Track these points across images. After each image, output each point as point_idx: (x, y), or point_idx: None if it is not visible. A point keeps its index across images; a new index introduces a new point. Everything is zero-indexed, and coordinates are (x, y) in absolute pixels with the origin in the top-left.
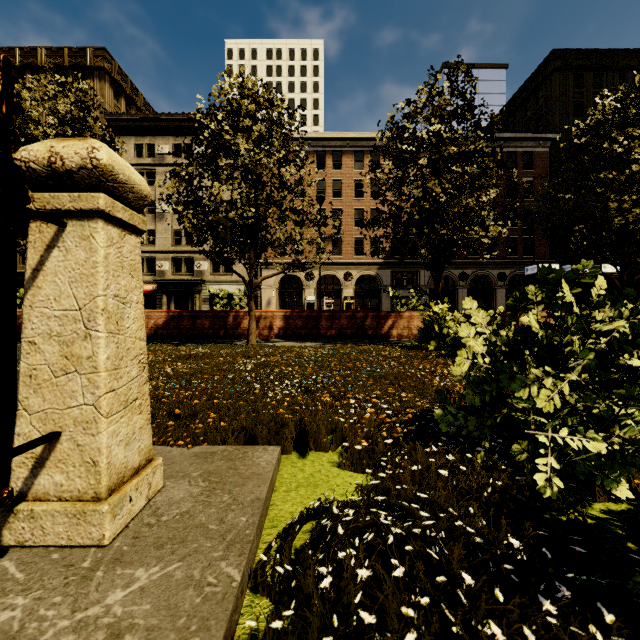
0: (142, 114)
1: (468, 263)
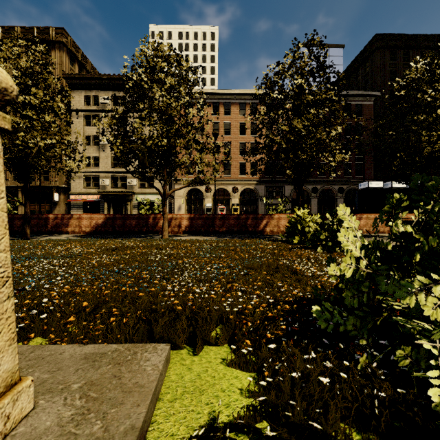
0: (90, 75)
1: (318, 181)
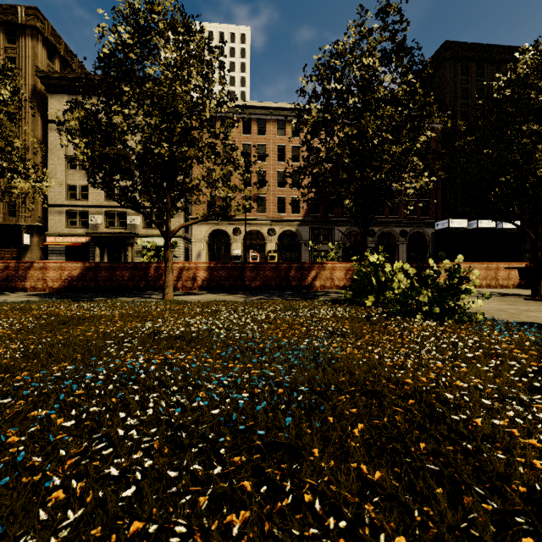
0: (75, 74)
1: (375, 221)
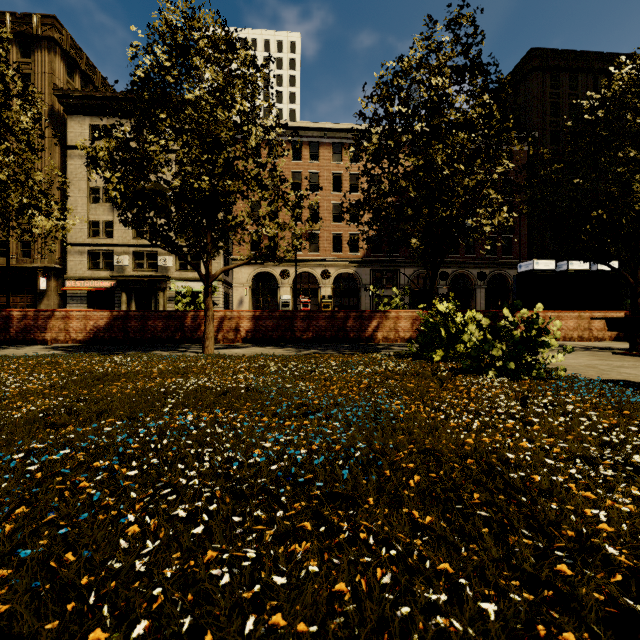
0: (98, 92)
1: (448, 262)
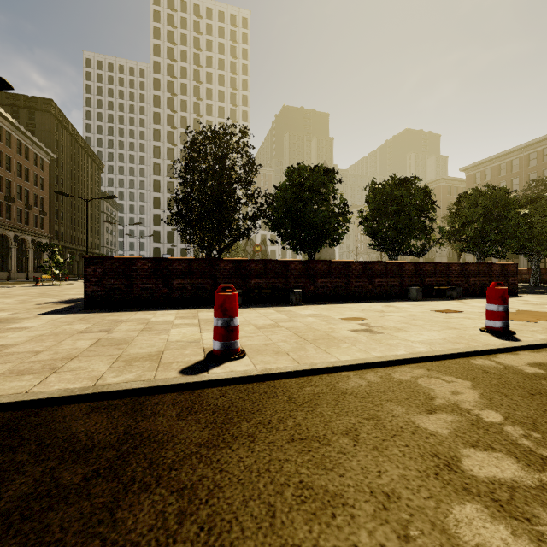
0: None
1: (19, 228)
